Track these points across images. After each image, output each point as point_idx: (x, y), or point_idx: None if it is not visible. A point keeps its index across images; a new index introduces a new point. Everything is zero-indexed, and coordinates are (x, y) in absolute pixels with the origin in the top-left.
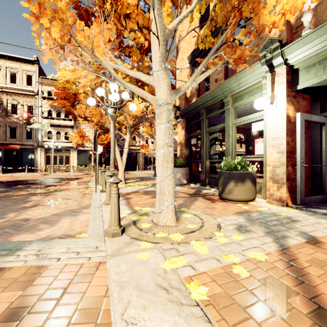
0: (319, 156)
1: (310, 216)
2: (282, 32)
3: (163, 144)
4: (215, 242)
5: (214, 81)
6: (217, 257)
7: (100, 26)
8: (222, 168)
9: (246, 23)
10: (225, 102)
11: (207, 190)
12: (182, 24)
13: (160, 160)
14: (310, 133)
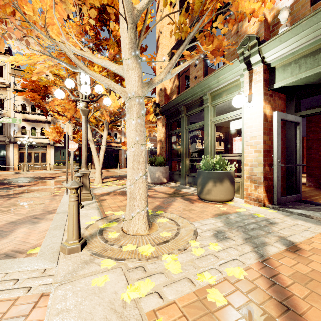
0: (294, 155)
1: (287, 217)
2: (260, 29)
3: (134, 143)
4: (189, 255)
5: (194, 78)
6: (191, 276)
7: None
8: (200, 167)
9: (224, 9)
10: (204, 100)
11: (186, 189)
12: (162, 20)
13: (130, 160)
14: (285, 132)
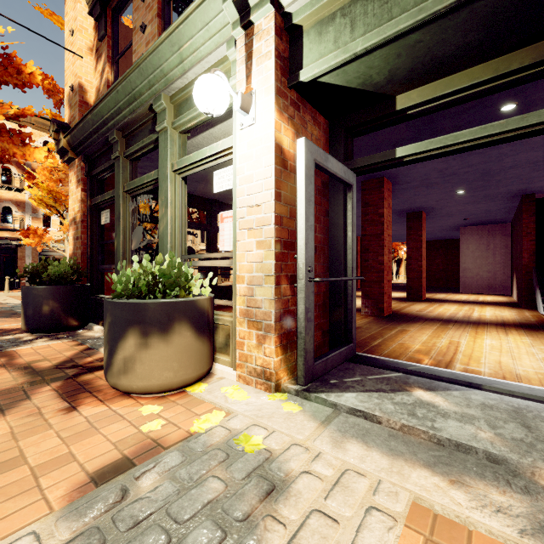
0: (342, 258)
1: (323, 430)
2: None
3: None
4: None
5: None
6: None
7: None
8: None
9: None
10: (158, 114)
11: None
12: None
13: None
14: (327, 205)
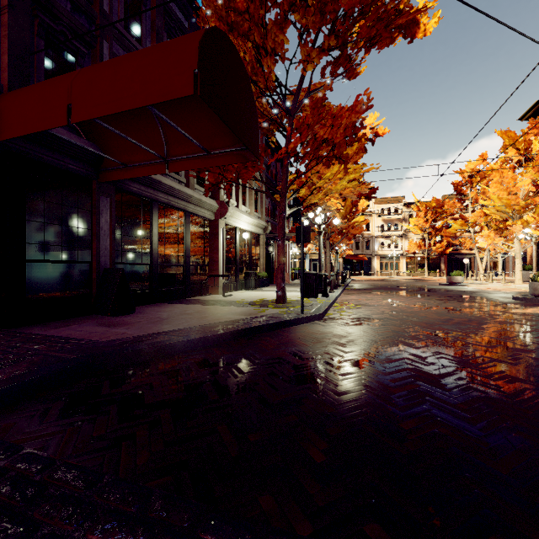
0: None
1: None
2: None
3: (518, 263)
4: None
5: None
6: None
7: (499, 238)
8: None
9: None
10: None
11: None
12: None
13: (516, 267)
14: None
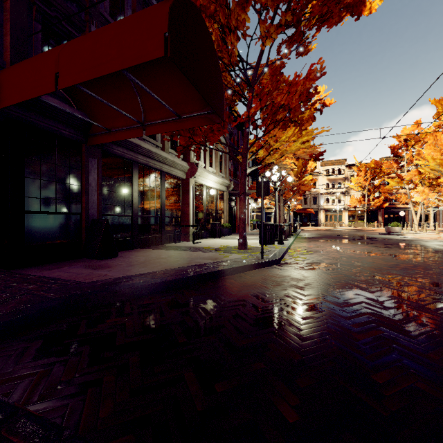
0: None
1: None
2: None
3: None
4: None
5: None
6: None
7: (433, 193)
8: None
9: None
10: None
11: None
12: None
13: None
14: None
